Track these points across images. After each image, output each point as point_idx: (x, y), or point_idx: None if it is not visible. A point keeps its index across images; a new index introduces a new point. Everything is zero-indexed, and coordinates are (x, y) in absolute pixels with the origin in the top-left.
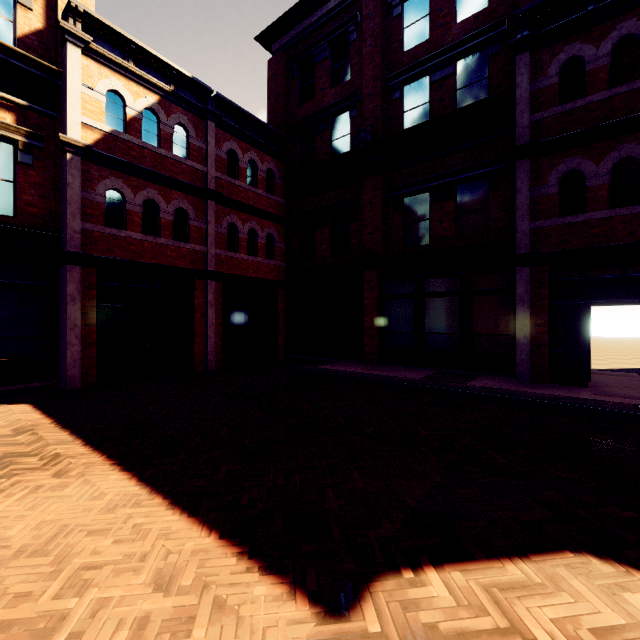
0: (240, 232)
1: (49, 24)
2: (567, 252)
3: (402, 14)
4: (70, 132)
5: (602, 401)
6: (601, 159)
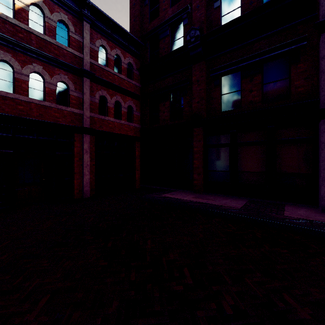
0: (108, 102)
1: None
2: None
3: None
4: None
5: None
6: None
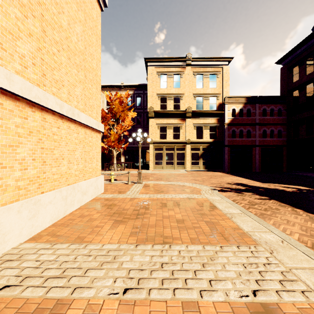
0: (267, 132)
1: (221, 100)
2: None
3: None
4: (225, 121)
5: None
6: None
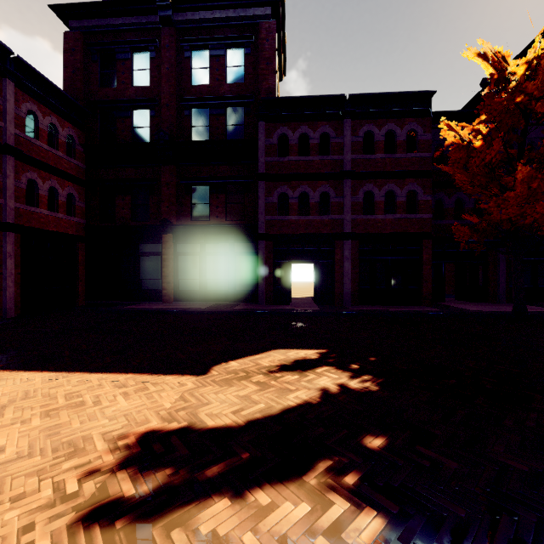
0: (40, 189)
1: None
2: (281, 235)
3: (191, 58)
4: None
5: (294, 309)
6: (295, 190)
